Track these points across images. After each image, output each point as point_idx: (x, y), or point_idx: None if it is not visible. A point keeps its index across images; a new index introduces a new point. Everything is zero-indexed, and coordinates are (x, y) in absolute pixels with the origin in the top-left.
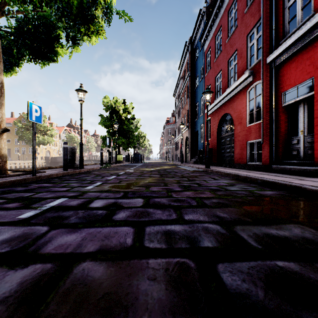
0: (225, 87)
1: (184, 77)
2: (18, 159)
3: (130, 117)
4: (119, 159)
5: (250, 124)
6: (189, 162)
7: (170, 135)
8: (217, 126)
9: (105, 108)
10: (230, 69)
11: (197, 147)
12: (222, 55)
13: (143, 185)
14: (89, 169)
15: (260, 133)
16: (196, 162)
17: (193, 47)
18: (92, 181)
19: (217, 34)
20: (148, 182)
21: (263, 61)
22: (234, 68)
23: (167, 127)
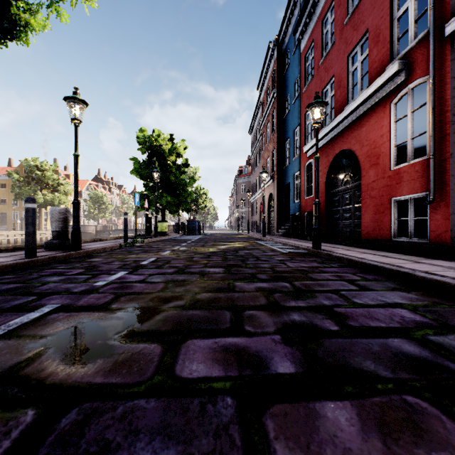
0: (342, 103)
1: (266, 100)
2: (13, 228)
3: (182, 162)
4: (162, 229)
5: (396, 165)
6: (274, 234)
7: (244, 192)
8: (326, 174)
9: (141, 148)
10: (352, 70)
11: (287, 210)
12: (335, 49)
13: (167, 325)
14: (94, 250)
15: (424, 182)
16: (286, 234)
17: (281, 51)
18: (41, 297)
19: (326, 15)
20: (189, 304)
21: (434, 35)
22: (361, 66)
23: (240, 181)
